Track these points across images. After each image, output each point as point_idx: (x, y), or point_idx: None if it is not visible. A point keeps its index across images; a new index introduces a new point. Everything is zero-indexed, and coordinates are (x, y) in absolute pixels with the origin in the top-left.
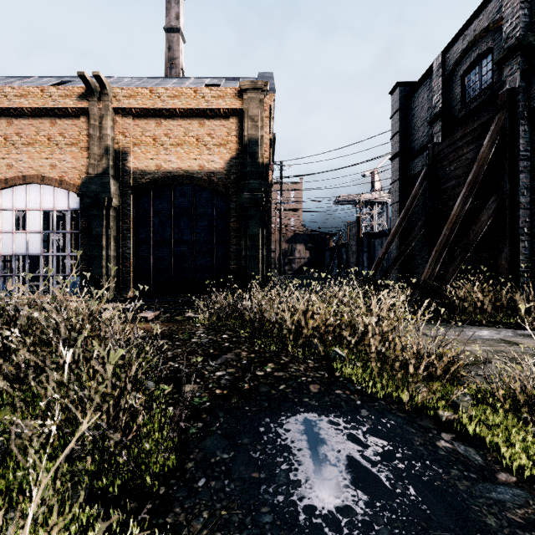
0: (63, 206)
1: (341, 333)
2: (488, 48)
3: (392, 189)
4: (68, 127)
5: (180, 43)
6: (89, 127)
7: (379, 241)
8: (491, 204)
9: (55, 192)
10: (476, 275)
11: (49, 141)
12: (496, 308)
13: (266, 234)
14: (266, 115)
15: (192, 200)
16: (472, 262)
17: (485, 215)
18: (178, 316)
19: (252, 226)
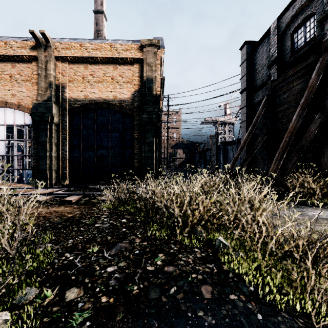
0: (21, 122)
1: (221, 220)
2: (311, 13)
3: (241, 112)
4: (24, 69)
5: (104, 21)
6: (38, 68)
7: (230, 147)
8: (317, 119)
9: (15, 113)
10: (307, 169)
11: (11, 78)
12: (322, 193)
13: (158, 142)
14: (158, 63)
15: (109, 119)
16: (300, 161)
17: (313, 127)
18: (94, 199)
19: (149, 137)
